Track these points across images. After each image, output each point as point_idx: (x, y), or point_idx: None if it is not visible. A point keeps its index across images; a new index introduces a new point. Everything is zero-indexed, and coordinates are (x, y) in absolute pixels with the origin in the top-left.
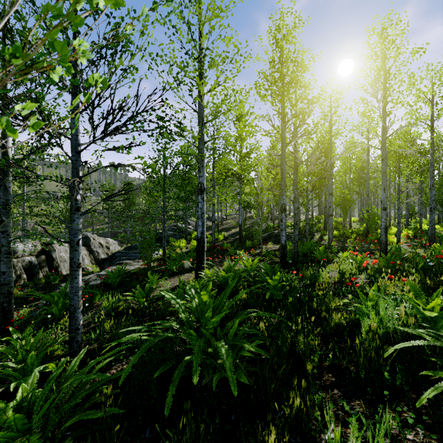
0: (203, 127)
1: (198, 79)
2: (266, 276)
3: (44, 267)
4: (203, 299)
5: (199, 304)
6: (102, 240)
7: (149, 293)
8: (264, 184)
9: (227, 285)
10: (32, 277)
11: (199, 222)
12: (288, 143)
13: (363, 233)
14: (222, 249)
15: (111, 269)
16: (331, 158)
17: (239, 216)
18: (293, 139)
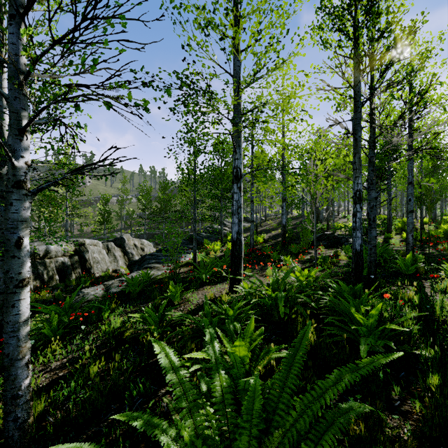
0: (240, 94)
1: (232, 22)
2: (348, 307)
3: (77, 268)
4: (238, 353)
5: (230, 363)
6: (137, 241)
7: (164, 315)
8: (319, 170)
9: (275, 310)
10: (64, 279)
11: (234, 219)
12: (364, 101)
13: (444, 236)
14: (262, 253)
15: (136, 274)
16: (412, 134)
17: (282, 215)
18: (371, 96)
